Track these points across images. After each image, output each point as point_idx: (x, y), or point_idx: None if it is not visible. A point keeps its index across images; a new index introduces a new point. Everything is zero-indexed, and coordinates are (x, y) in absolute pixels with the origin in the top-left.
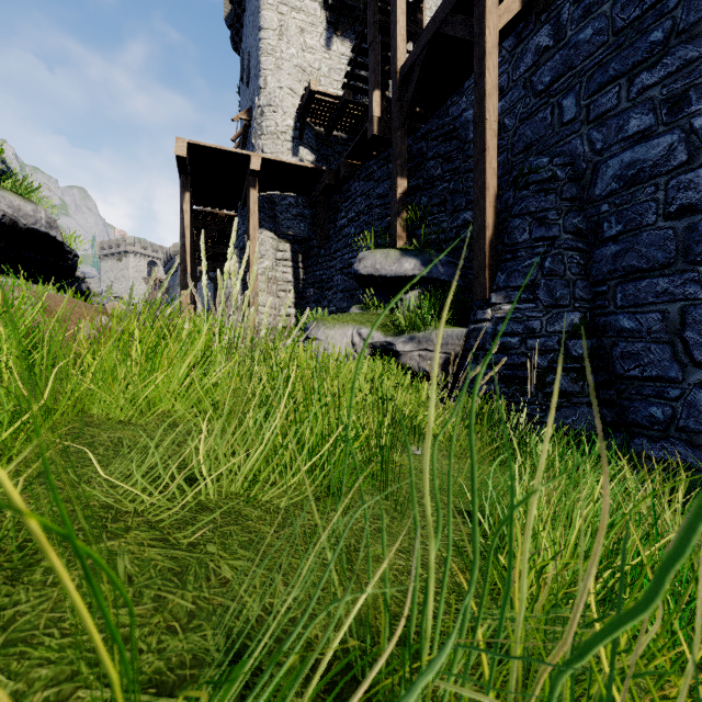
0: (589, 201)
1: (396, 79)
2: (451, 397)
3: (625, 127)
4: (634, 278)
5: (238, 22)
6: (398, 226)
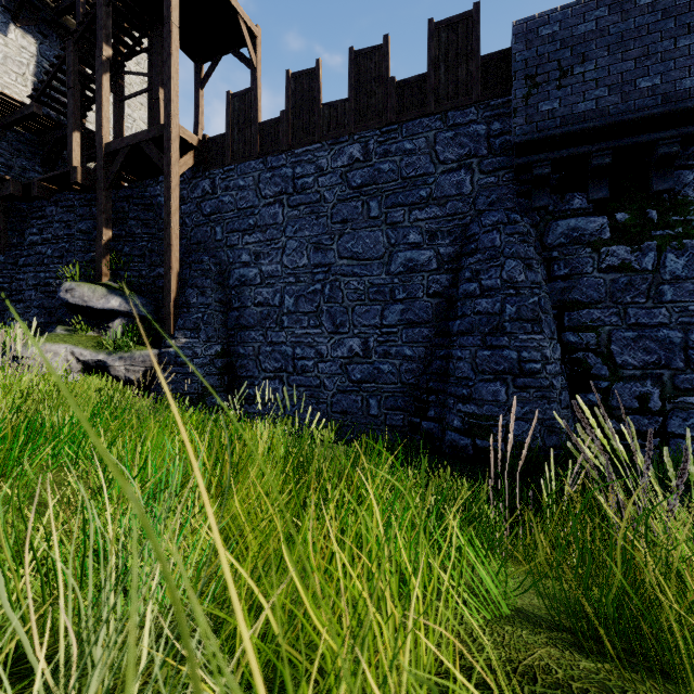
0: (228, 286)
1: (102, 150)
2: (149, 395)
3: (241, 257)
4: (244, 329)
5: None
6: (104, 265)
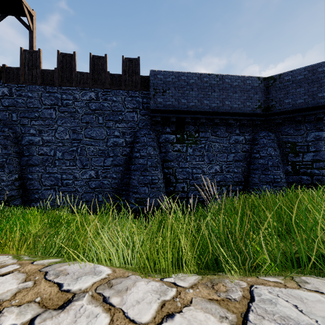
0: (21, 144)
1: None
2: None
3: (30, 131)
4: (32, 166)
5: None
6: None
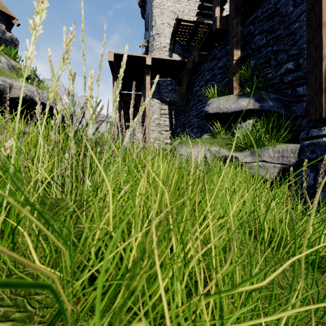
0: None
1: None
2: None
3: None
4: None
5: (144, 2)
6: (234, 81)
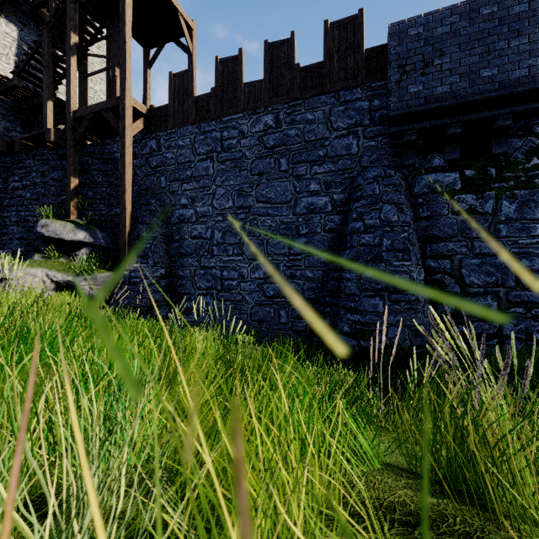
0: (170, 223)
1: (70, 116)
2: None
3: (181, 200)
4: (183, 257)
5: None
6: (72, 206)
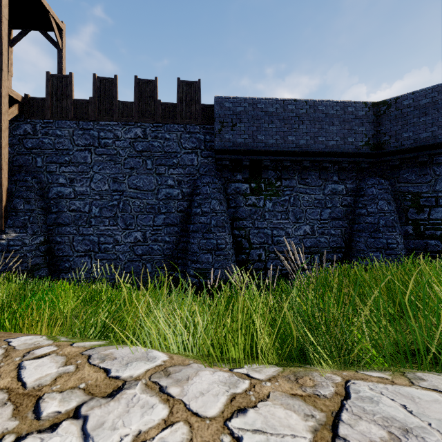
0: (47, 198)
1: None
2: None
3: (59, 180)
4: (61, 226)
5: None
6: None
